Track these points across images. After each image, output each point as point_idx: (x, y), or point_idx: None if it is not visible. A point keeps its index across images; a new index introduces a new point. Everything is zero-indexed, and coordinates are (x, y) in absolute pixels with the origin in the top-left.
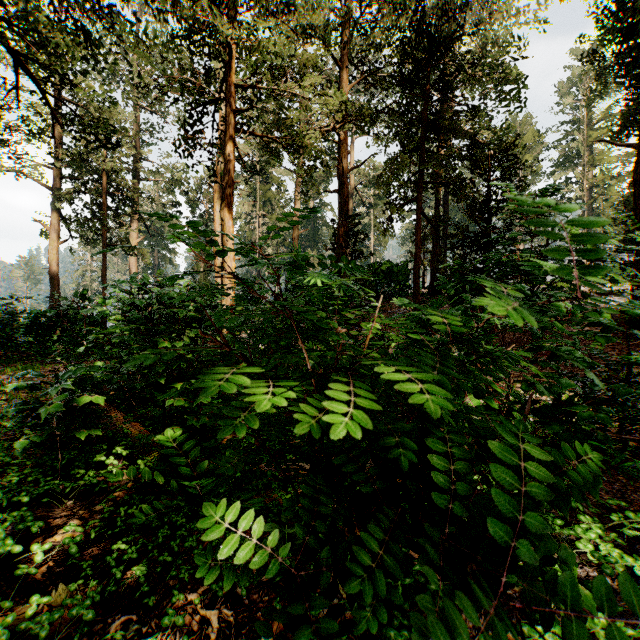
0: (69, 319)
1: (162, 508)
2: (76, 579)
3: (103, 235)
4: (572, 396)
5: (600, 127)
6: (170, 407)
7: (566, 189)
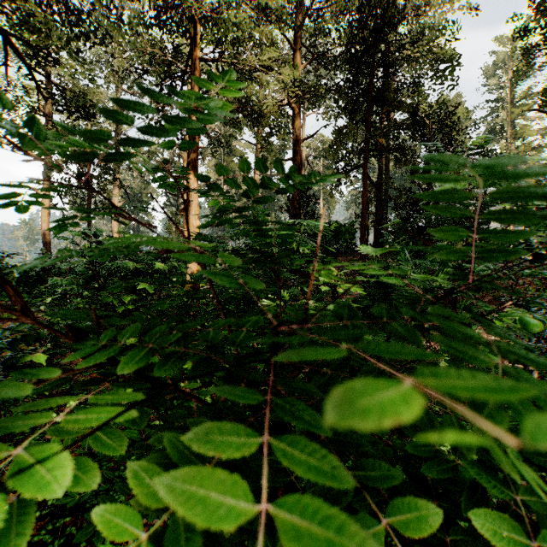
0: (54, 272)
1: (100, 482)
2: None
3: (88, 199)
4: None
5: (521, 105)
6: None
7: None
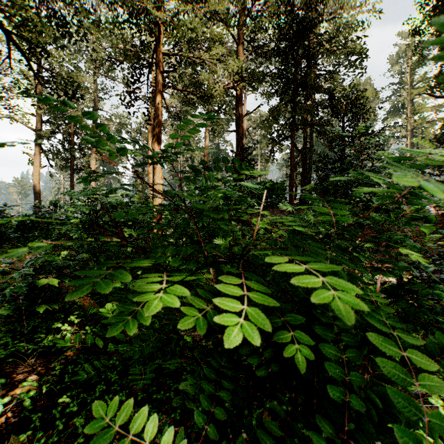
0: (46, 221)
1: (100, 367)
2: (27, 428)
3: (71, 162)
4: (412, 278)
5: (419, 87)
6: None
7: (395, 130)
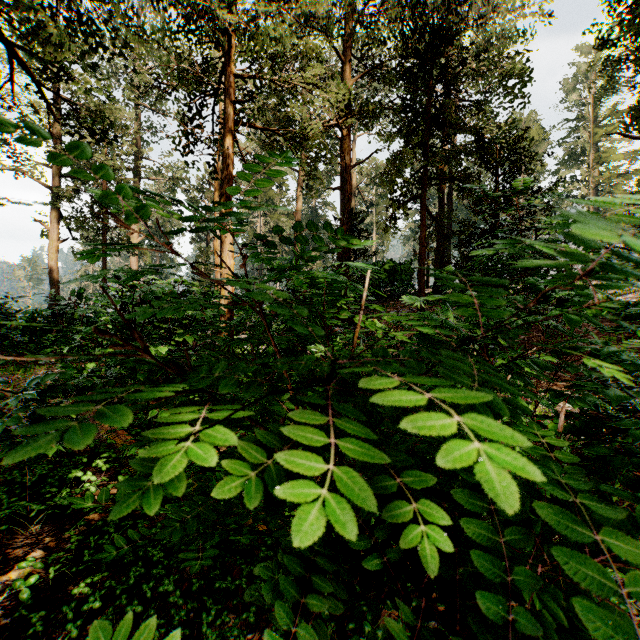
0: (65, 319)
1: (137, 539)
2: (24, 635)
3: (103, 234)
4: None
5: (606, 124)
6: (155, 416)
7: (571, 187)
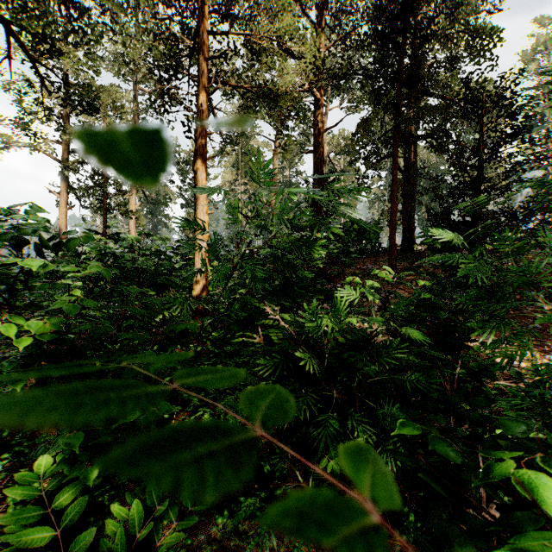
0: (62, 275)
1: None
2: None
3: (103, 201)
4: None
5: None
6: None
7: (530, 151)
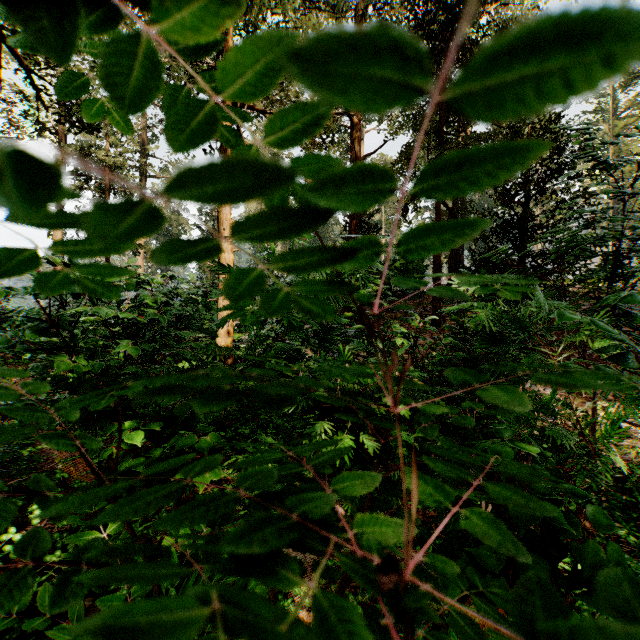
0: None
1: None
2: None
3: None
4: None
5: (626, 116)
6: None
7: (589, 182)
